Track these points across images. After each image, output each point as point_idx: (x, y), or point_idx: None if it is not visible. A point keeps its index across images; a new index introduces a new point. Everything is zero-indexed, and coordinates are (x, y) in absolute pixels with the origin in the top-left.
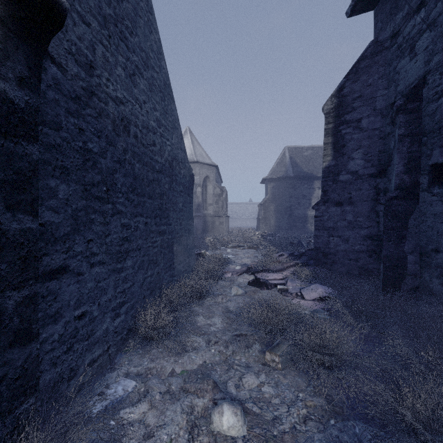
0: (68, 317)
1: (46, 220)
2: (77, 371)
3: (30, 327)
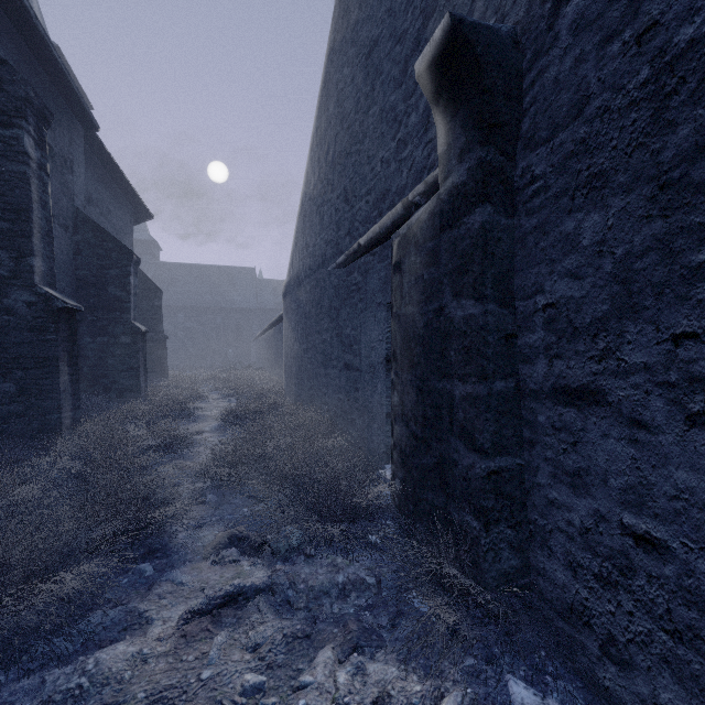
0: (605, 507)
1: (559, 297)
2: (628, 665)
3: (474, 434)
